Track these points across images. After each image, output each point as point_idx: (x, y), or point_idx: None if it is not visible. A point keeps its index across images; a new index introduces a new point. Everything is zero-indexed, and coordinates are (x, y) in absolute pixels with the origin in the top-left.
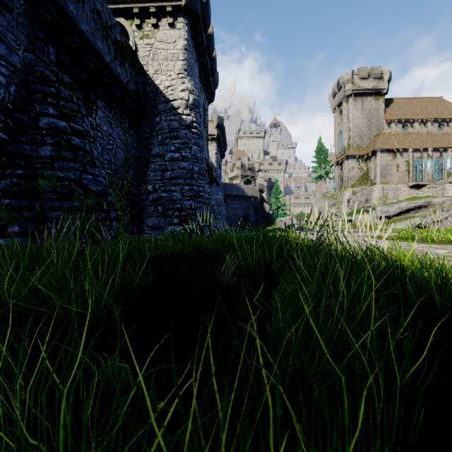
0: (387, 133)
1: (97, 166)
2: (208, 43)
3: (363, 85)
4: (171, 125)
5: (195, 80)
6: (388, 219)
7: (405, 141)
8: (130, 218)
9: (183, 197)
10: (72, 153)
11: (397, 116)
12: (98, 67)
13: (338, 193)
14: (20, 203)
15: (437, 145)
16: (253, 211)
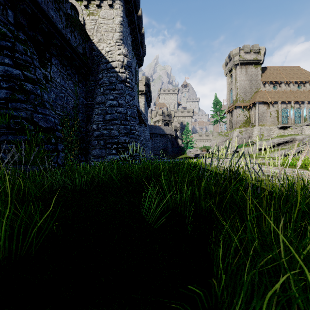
0: (263, 90)
1: (47, 107)
2: (138, 22)
3: (246, 57)
4: (110, 80)
5: (128, 48)
6: (265, 150)
7: (275, 96)
8: (79, 149)
9: (120, 134)
10: (24, 96)
11: (269, 79)
12: (51, 32)
13: (229, 132)
14: None
15: (297, 99)
16: (170, 145)
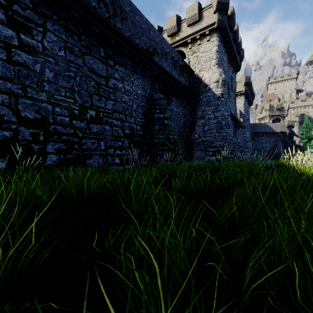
0: None
1: (173, 131)
2: (234, 37)
3: None
4: (208, 99)
5: (224, 66)
6: None
7: None
8: (186, 153)
9: (215, 140)
10: (164, 127)
11: None
12: (172, 83)
13: None
14: (149, 148)
15: None
16: (282, 144)
